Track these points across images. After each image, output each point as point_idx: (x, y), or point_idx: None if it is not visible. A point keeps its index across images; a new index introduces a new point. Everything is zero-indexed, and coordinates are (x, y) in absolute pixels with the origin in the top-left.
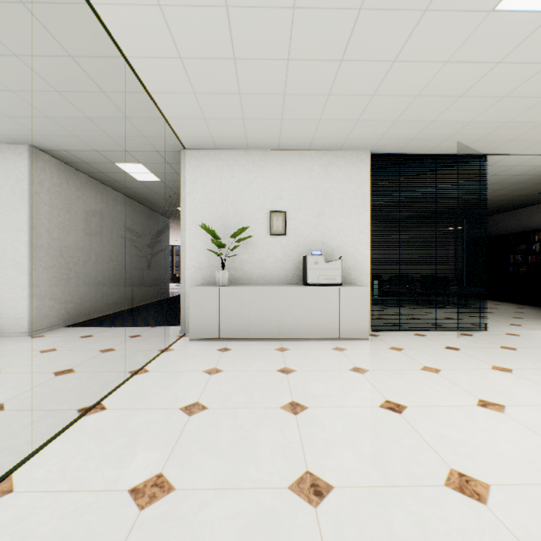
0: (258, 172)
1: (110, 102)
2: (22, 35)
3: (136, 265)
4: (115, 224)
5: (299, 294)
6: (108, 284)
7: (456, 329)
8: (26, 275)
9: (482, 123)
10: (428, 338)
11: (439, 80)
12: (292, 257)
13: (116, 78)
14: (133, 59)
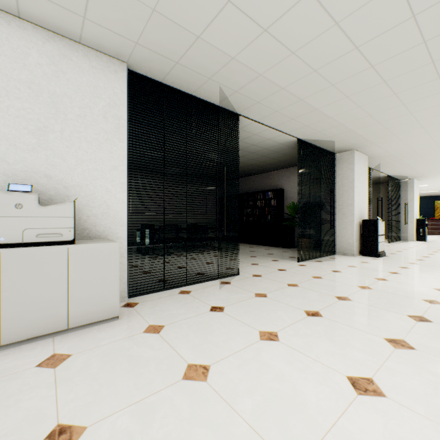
0: None
1: None
2: None
3: None
4: None
5: None
6: None
7: (217, 276)
8: None
9: (242, 67)
10: (194, 296)
11: None
12: None
13: None
14: None
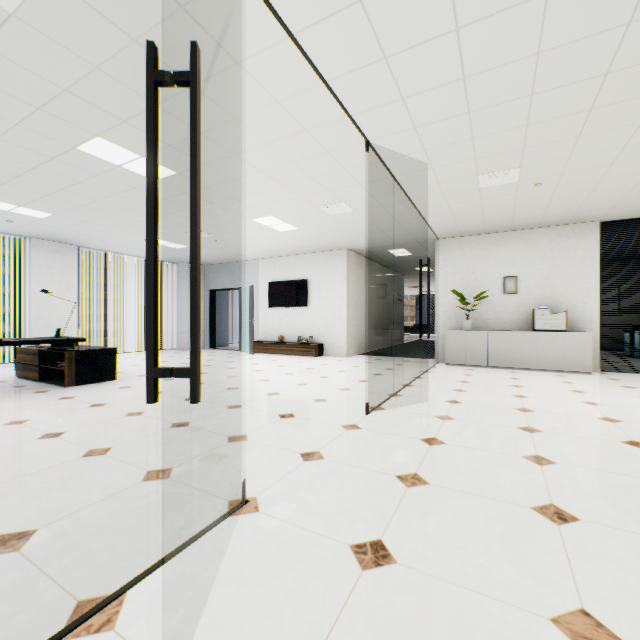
0: (493, 249)
1: (404, 230)
2: (382, 220)
3: (385, 316)
4: (375, 287)
5: (527, 337)
6: (373, 330)
7: None
8: (345, 323)
9: None
10: None
11: (636, 190)
12: (523, 310)
13: (414, 223)
14: (426, 217)
